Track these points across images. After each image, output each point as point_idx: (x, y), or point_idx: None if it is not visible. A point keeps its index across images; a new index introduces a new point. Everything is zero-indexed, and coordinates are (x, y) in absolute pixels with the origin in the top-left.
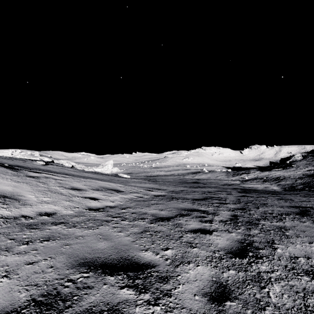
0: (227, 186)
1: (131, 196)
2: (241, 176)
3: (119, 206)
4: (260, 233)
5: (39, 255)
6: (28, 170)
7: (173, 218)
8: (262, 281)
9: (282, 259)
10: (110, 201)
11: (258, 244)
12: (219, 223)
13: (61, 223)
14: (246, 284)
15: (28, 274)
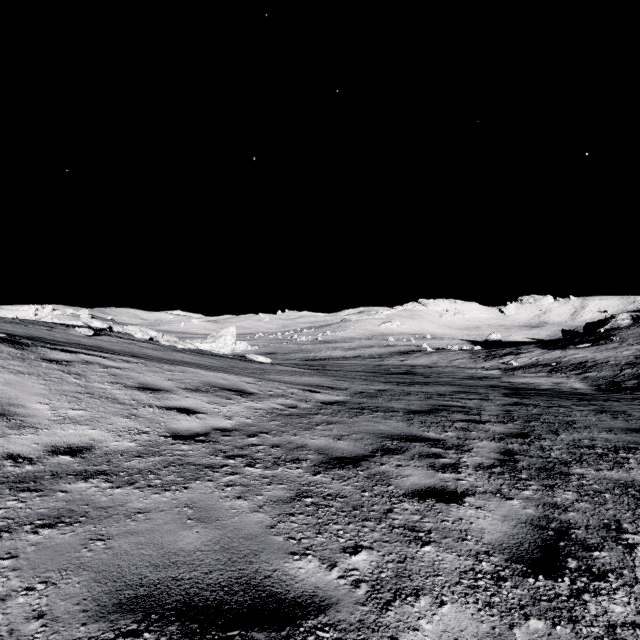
0: (476, 380)
1: (271, 403)
2: (503, 360)
3: (243, 429)
4: (581, 500)
5: (18, 574)
6: (50, 347)
7: (367, 459)
8: None
9: None
10: (223, 416)
11: (585, 533)
12: (476, 474)
13: (100, 474)
14: None
15: None
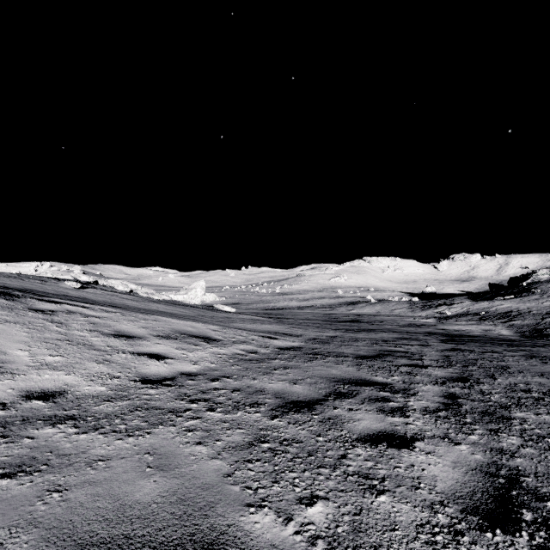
0: (415, 328)
1: (233, 349)
2: (438, 309)
3: (207, 374)
4: (526, 445)
5: None
6: (38, 298)
7: (321, 403)
8: None
9: None
10: (189, 361)
11: (535, 481)
12: (423, 417)
13: (68, 419)
14: None
15: None
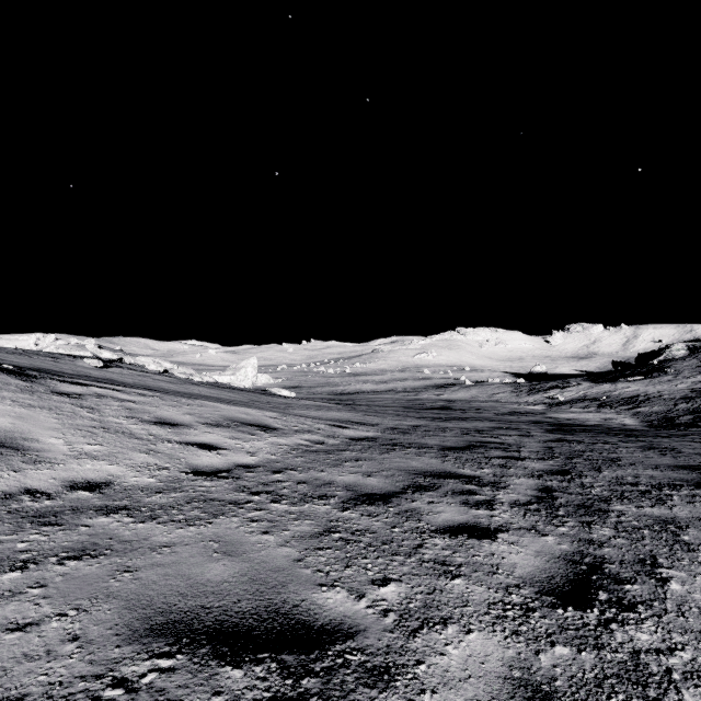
0: (518, 416)
1: (296, 439)
2: (548, 394)
3: (267, 466)
4: (618, 536)
5: (49, 602)
6: (59, 379)
7: (398, 496)
8: (649, 681)
9: (690, 611)
10: (246, 452)
11: (618, 568)
12: (511, 510)
13: (121, 509)
14: (605, 692)
15: (7, 661)
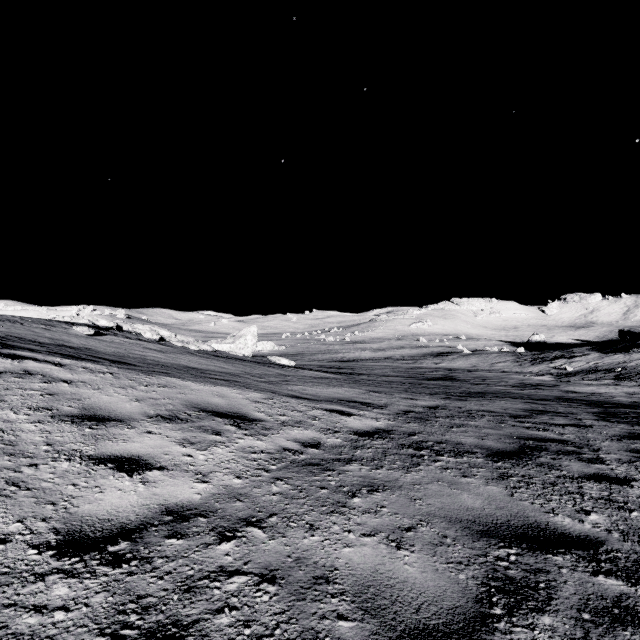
0: (534, 389)
1: (281, 439)
2: (554, 364)
3: (217, 511)
4: None
5: None
6: None
7: None
8: None
9: None
10: (193, 474)
11: None
12: None
13: None
14: None
15: None
